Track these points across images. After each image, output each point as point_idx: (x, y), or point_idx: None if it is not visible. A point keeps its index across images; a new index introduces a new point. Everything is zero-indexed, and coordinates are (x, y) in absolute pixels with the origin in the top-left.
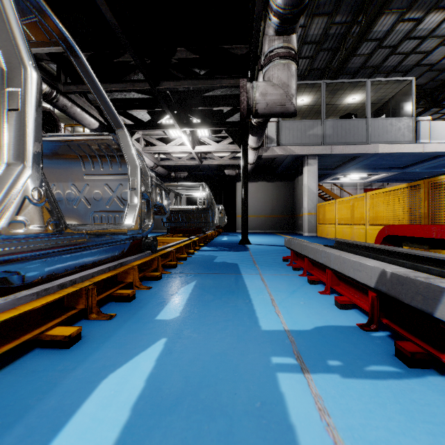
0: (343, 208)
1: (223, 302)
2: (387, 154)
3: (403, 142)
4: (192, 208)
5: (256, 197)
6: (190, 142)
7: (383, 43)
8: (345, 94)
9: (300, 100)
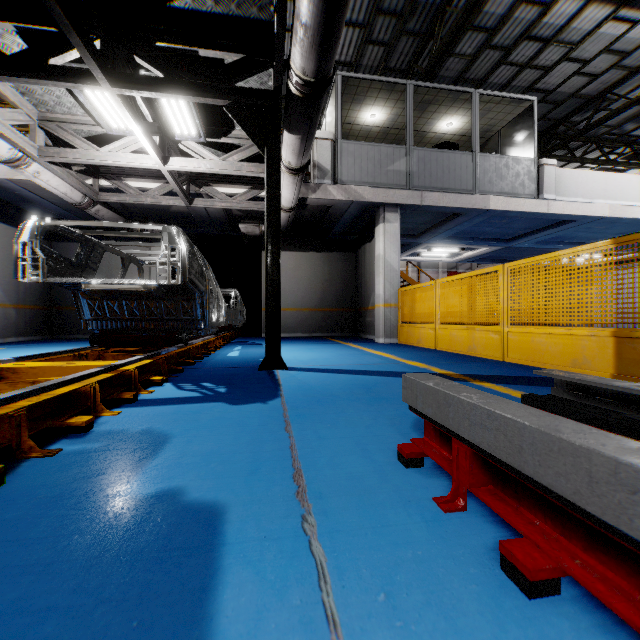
0: (452, 294)
1: None
2: (501, 212)
3: (523, 195)
4: (148, 285)
5: (296, 278)
6: (153, 143)
7: (494, 39)
8: (438, 114)
9: (369, 115)
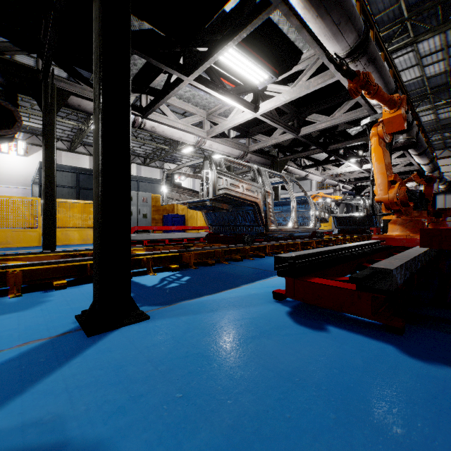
0: None
1: None
2: None
3: None
4: None
5: None
6: None
7: None
8: None
9: None
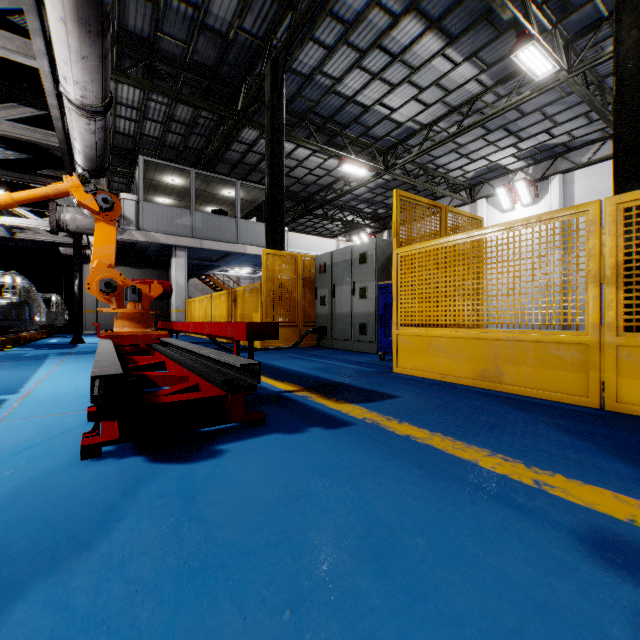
0: (202, 306)
1: (20, 367)
2: (255, 255)
3: None
4: None
5: None
6: None
7: (253, 149)
8: (220, 187)
9: (171, 179)
